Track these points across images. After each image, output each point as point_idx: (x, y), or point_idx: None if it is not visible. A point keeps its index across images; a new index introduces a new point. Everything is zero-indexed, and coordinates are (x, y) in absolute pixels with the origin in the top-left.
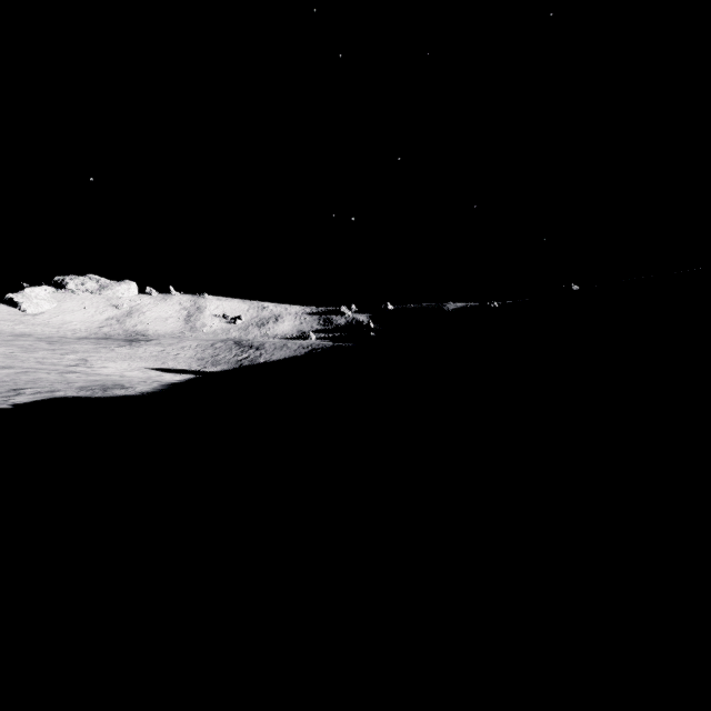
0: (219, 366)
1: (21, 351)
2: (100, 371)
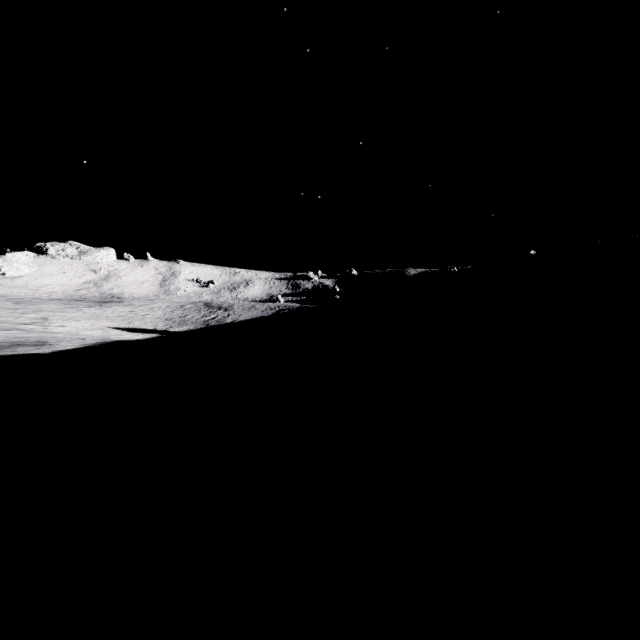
0: (185, 325)
1: None
2: (53, 329)
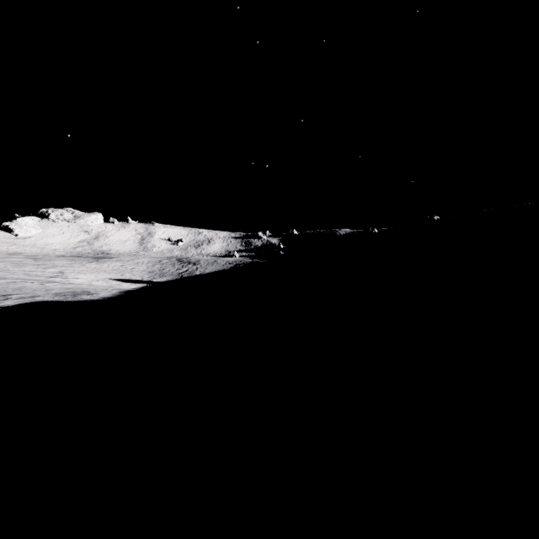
0: (165, 277)
1: (13, 266)
2: (73, 281)
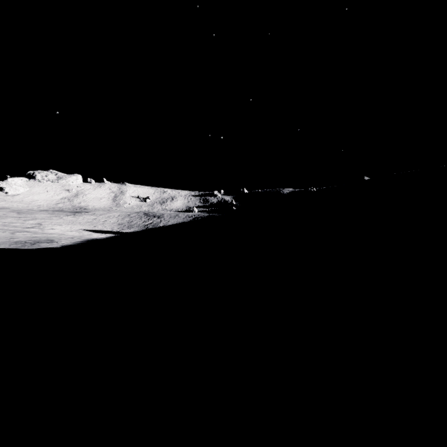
0: (132, 228)
1: None
2: (47, 231)
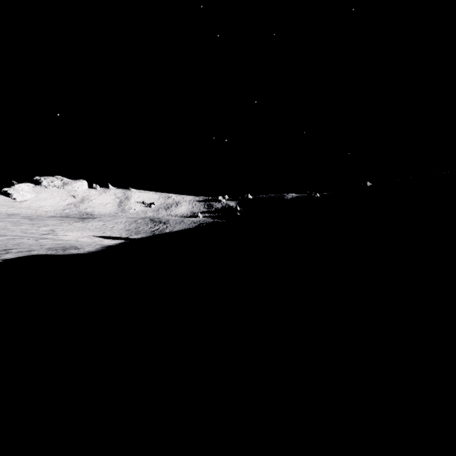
0: (140, 234)
1: (12, 225)
2: (62, 238)
